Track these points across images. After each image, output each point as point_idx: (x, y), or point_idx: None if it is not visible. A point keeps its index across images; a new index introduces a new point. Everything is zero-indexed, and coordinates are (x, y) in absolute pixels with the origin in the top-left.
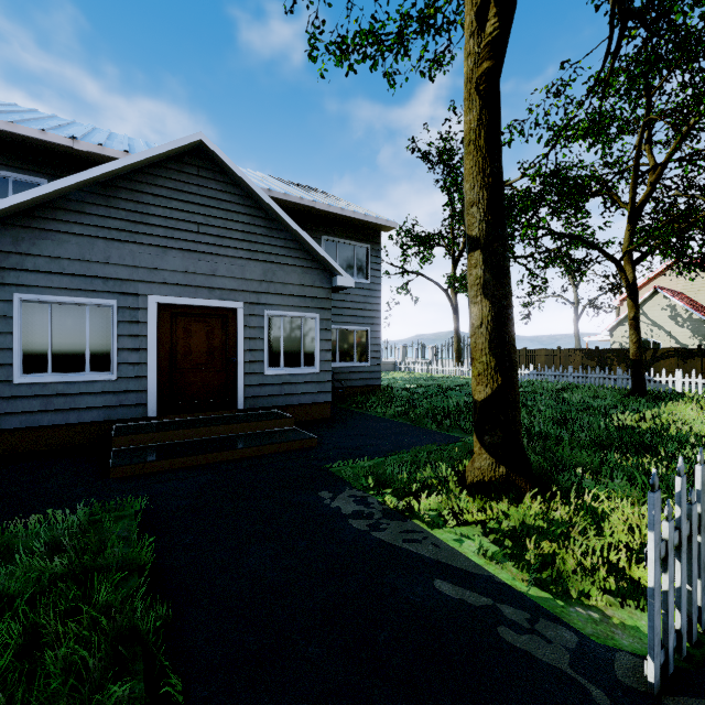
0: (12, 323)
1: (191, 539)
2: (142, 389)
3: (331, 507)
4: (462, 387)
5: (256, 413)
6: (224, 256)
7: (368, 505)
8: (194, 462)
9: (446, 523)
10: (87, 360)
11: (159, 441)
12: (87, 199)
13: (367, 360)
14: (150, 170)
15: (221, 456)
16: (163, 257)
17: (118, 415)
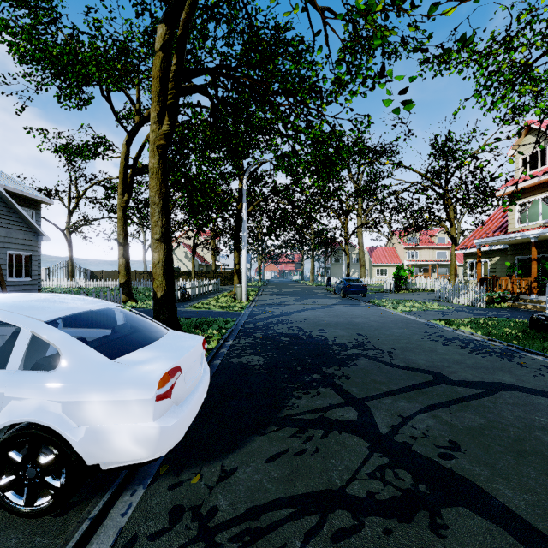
0: None
1: None
2: None
3: None
4: (88, 290)
5: None
6: None
7: None
8: None
9: None
10: None
11: None
12: None
13: None
14: None
15: None
16: None
17: None
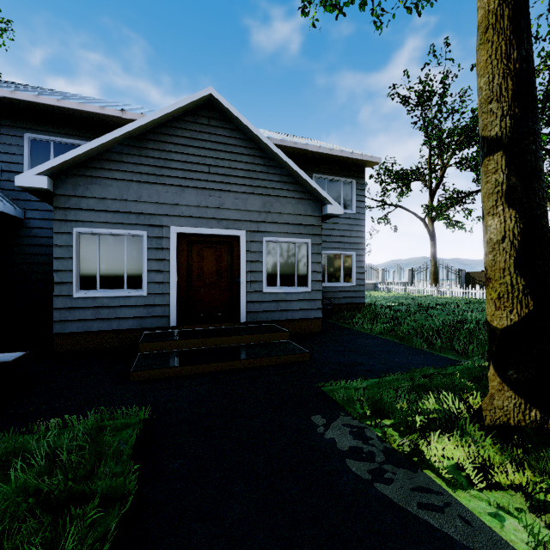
0: (72, 250)
1: (179, 463)
2: (165, 303)
3: (324, 438)
4: (443, 306)
5: (256, 326)
6: (229, 191)
7: (366, 440)
8: (200, 370)
9: (470, 482)
10: (125, 280)
11: (175, 348)
12: (125, 151)
13: (352, 281)
14: (171, 123)
15: (223, 366)
16: (181, 194)
17: (147, 324)
